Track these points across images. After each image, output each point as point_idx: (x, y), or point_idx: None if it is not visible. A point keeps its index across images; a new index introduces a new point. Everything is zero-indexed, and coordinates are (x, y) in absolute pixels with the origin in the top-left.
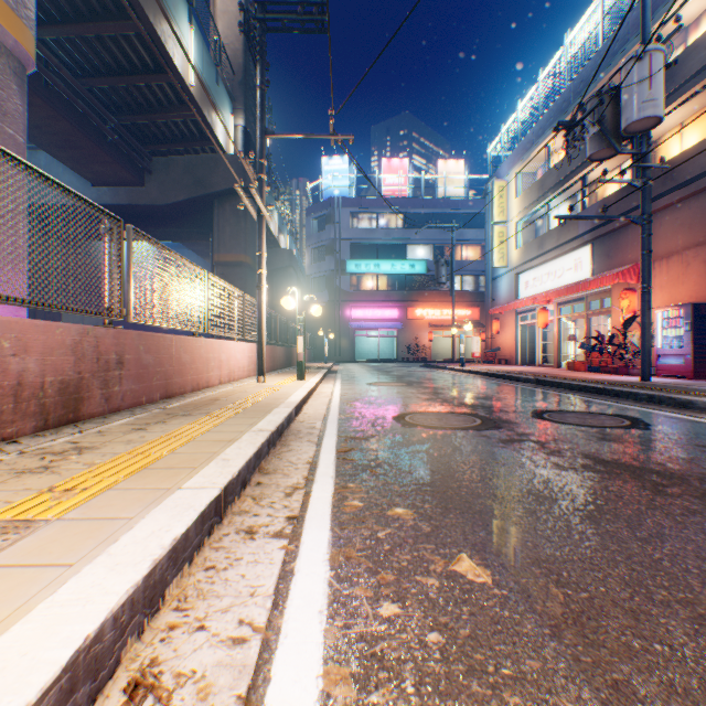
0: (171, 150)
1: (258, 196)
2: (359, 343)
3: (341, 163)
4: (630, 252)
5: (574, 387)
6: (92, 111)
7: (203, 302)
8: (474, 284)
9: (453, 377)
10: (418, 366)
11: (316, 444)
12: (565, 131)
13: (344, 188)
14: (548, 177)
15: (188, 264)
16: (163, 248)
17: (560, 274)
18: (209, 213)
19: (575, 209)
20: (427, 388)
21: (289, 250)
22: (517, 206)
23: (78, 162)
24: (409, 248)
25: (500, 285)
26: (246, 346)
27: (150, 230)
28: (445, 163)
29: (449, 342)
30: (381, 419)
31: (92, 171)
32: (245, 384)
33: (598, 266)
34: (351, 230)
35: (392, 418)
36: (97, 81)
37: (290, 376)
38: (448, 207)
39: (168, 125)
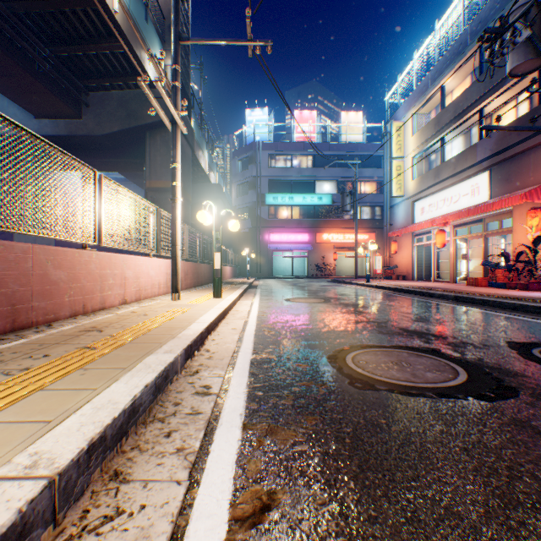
0: (106, 86)
1: (166, 95)
2: (276, 262)
3: (261, 114)
4: (532, 174)
5: (507, 306)
6: (22, 39)
7: (93, 208)
8: (371, 213)
9: (365, 292)
10: (327, 281)
11: (189, 467)
12: (490, 41)
13: (264, 134)
14: (445, 113)
15: (61, 155)
16: (1, 118)
17: (457, 199)
18: (142, 145)
19: (469, 141)
20: (348, 306)
21: (218, 185)
22: (414, 143)
23: (15, 92)
24: (317, 184)
25: (397, 212)
26: (163, 263)
27: (90, 160)
28: (346, 115)
29: (350, 261)
30: (313, 365)
31: (30, 102)
32: (155, 303)
33: (496, 190)
34: (269, 168)
35: (328, 362)
36: (22, 4)
37: (209, 292)
38: (349, 150)
39: (100, 59)
